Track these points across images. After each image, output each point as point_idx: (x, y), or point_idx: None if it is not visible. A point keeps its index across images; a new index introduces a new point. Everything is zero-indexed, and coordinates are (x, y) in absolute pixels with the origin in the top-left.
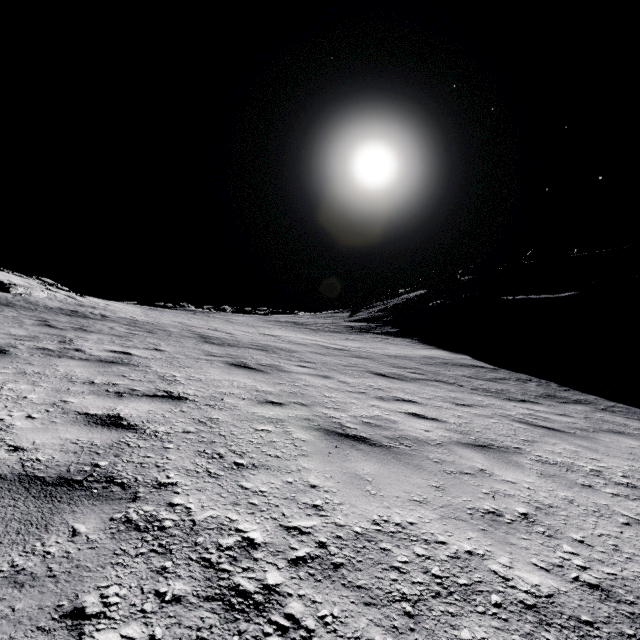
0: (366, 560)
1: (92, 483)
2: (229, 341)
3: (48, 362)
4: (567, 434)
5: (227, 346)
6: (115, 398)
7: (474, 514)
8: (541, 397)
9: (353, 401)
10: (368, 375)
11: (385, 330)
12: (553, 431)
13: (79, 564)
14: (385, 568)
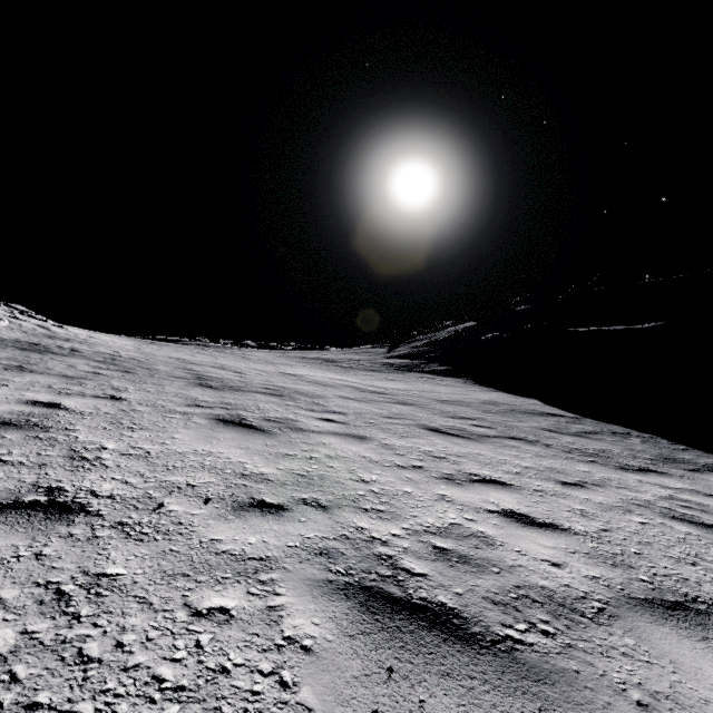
0: None
1: None
2: (234, 383)
3: None
4: None
5: (227, 390)
6: None
7: None
8: (659, 462)
9: (407, 489)
10: (420, 432)
11: (431, 368)
12: None
13: None
14: None
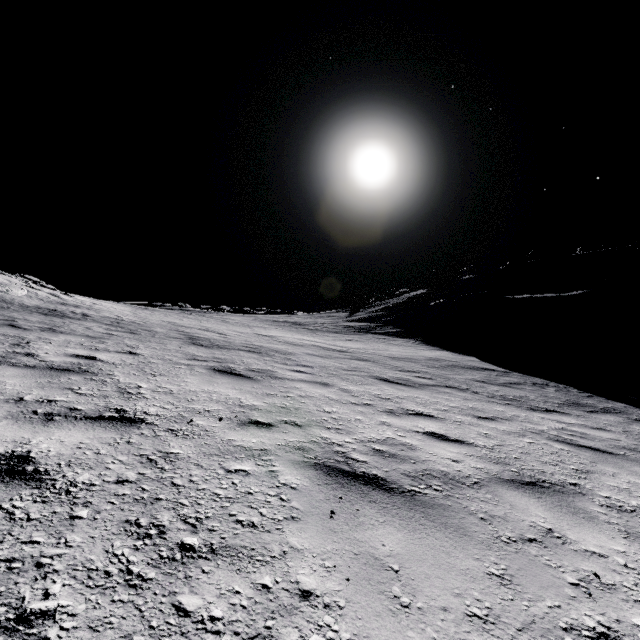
0: None
1: None
2: (219, 342)
3: None
4: (619, 457)
5: (216, 348)
6: (39, 424)
7: None
8: (565, 405)
9: (358, 417)
10: (372, 381)
11: (386, 330)
12: (601, 453)
13: None
14: None
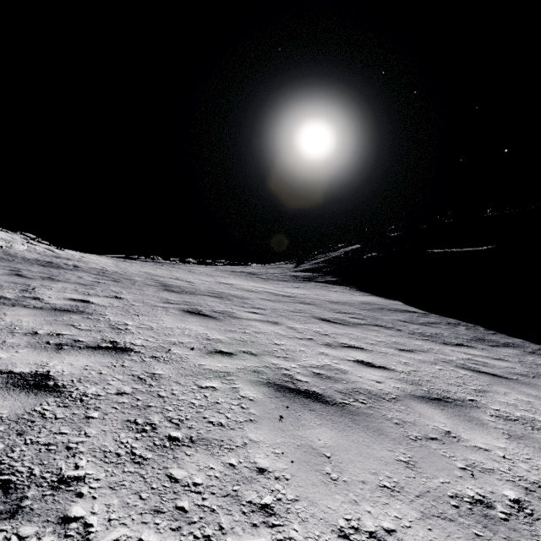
0: None
1: None
2: (188, 289)
3: None
4: (511, 381)
5: (185, 294)
6: (52, 351)
7: (460, 506)
8: (473, 341)
9: (302, 349)
10: (314, 320)
11: (326, 279)
12: (497, 378)
13: None
14: None
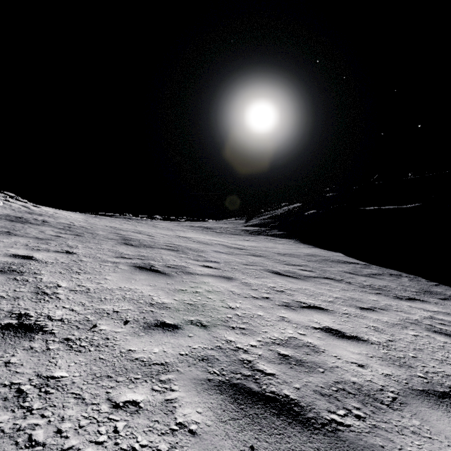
0: None
1: None
2: (147, 242)
3: None
4: None
5: (142, 247)
6: None
7: None
8: (421, 293)
9: (260, 313)
10: (267, 274)
11: (273, 233)
12: None
13: None
14: None
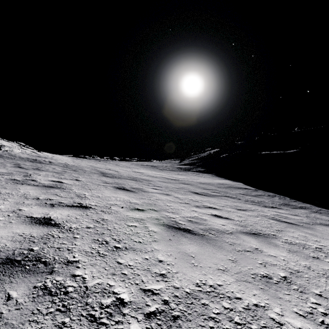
0: (193, 313)
1: (26, 262)
2: (116, 175)
3: (15, 187)
4: (299, 226)
5: (115, 178)
6: (49, 207)
7: (255, 278)
8: (282, 205)
9: (182, 208)
10: (190, 193)
11: (198, 169)
12: (291, 224)
13: (7, 322)
14: (205, 318)
